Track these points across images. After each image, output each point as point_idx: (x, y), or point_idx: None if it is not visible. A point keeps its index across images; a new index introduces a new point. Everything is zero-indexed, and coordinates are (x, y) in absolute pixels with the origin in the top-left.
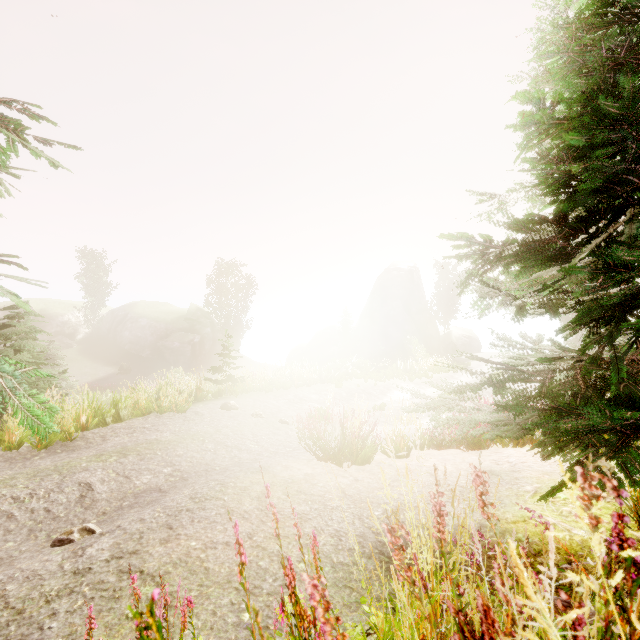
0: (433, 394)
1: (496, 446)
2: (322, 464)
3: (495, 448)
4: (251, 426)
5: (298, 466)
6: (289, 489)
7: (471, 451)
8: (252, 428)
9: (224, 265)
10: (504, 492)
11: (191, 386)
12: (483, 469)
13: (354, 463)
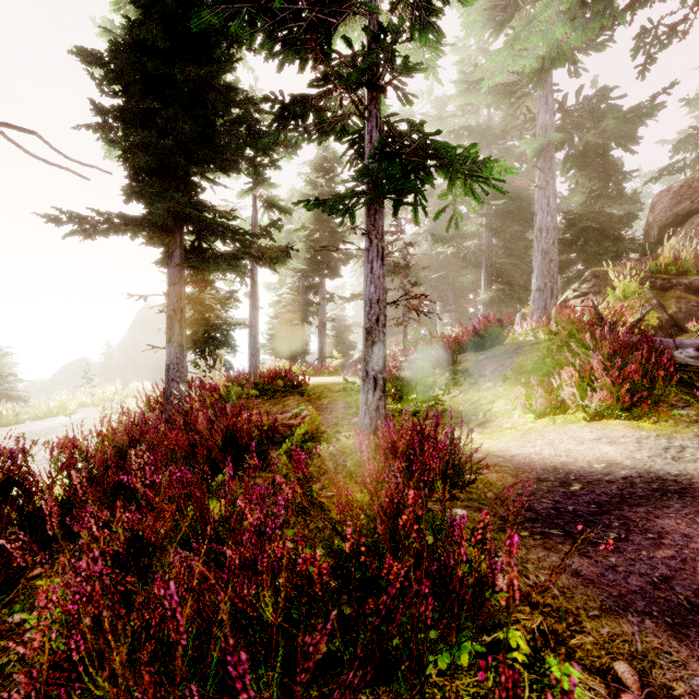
0: None
1: None
2: None
3: None
4: None
5: None
6: None
7: None
8: None
9: None
10: None
11: (84, 396)
12: None
13: None
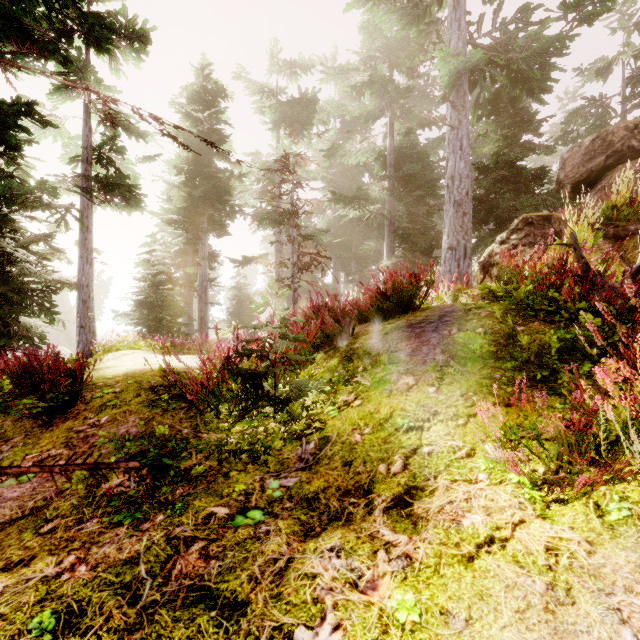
0: None
1: None
2: None
3: None
4: None
5: None
6: None
7: None
8: None
9: None
10: None
11: None
12: None
13: None
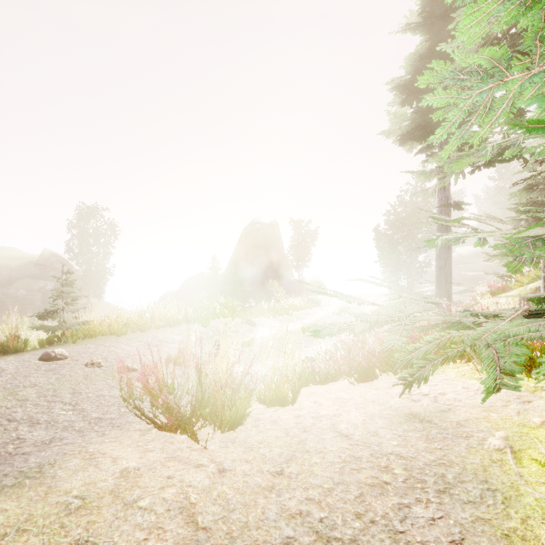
0: (295, 328)
1: (384, 375)
2: (164, 439)
3: (386, 377)
4: (78, 380)
5: (117, 452)
6: (58, 541)
7: (363, 384)
8: (78, 383)
9: (85, 209)
10: (472, 459)
11: None
12: (402, 412)
13: (219, 428)
